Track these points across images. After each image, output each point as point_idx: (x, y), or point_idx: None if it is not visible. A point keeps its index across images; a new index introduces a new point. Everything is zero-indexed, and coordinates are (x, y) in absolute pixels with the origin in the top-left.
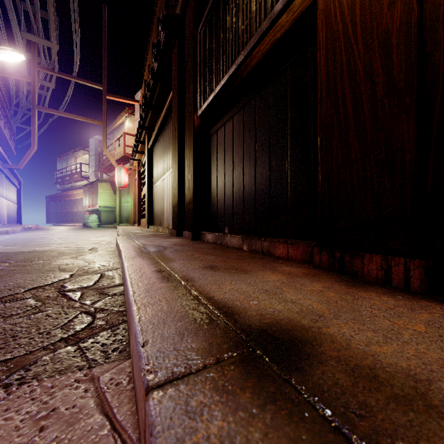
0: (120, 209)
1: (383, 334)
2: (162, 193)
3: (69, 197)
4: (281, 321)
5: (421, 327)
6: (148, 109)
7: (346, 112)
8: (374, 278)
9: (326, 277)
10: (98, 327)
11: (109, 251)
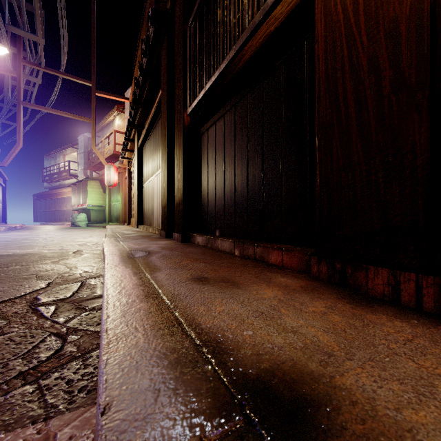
0: (110, 208)
1: (412, 387)
2: (152, 193)
3: (57, 195)
4: (283, 365)
5: None
6: (138, 106)
7: (348, 110)
8: (380, 294)
9: (327, 292)
10: (66, 355)
11: (95, 254)
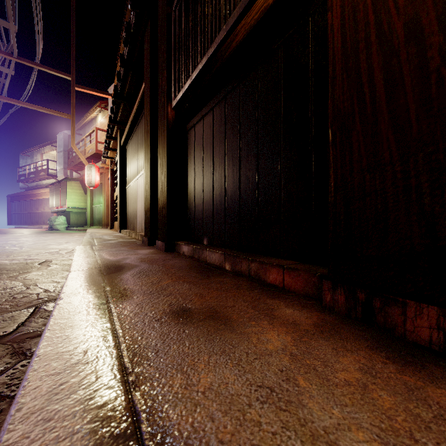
0: (91, 211)
1: None
2: (135, 195)
3: (33, 196)
4: None
5: None
6: (119, 101)
7: (375, 93)
8: (426, 340)
9: (351, 336)
10: None
11: (65, 265)
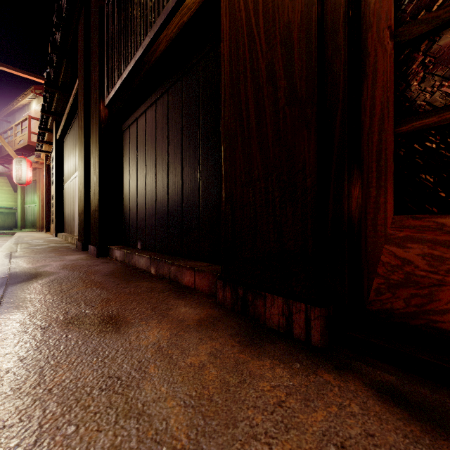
0: (23, 211)
1: None
2: (73, 195)
3: None
4: None
5: None
6: (52, 90)
7: (249, 119)
8: (276, 325)
9: (223, 327)
10: None
11: None
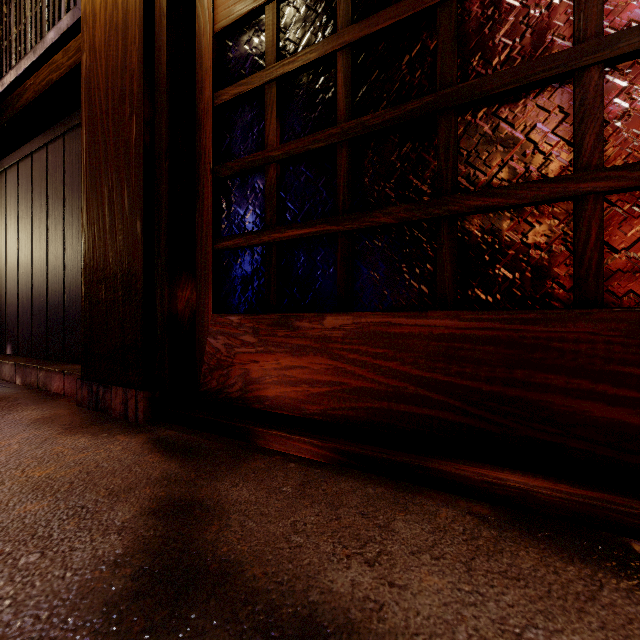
0: None
1: None
2: None
3: None
4: None
5: (49, 470)
6: None
7: (102, 218)
8: (119, 413)
9: (62, 421)
10: None
11: None
